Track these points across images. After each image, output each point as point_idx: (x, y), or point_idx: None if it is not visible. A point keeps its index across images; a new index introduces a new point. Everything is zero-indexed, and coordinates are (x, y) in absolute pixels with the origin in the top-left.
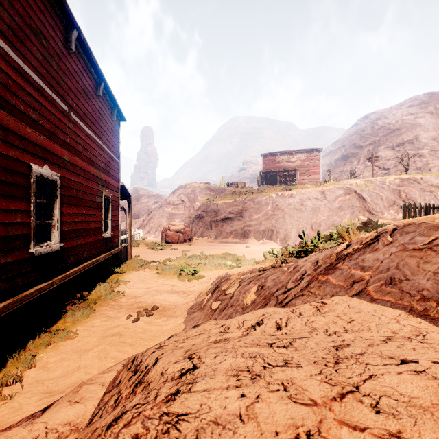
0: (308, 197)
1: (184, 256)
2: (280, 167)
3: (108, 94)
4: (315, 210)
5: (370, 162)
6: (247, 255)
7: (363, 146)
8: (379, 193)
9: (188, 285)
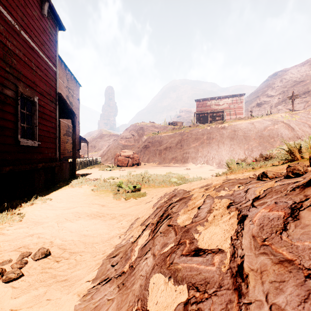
0: (239, 128)
1: (129, 175)
2: (211, 109)
3: None
4: (247, 138)
5: (282, 106)
6: (190, 175)
7: (274, 95)
8: (306, 122)
9: (123, 205)
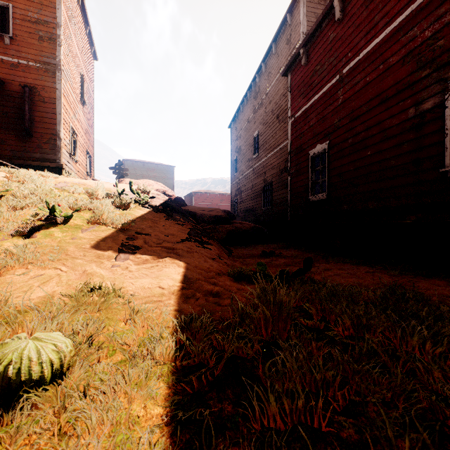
0: None
1: None
2: None
3: None
4: None
5: None
6: None
7: None
8: None
9: None
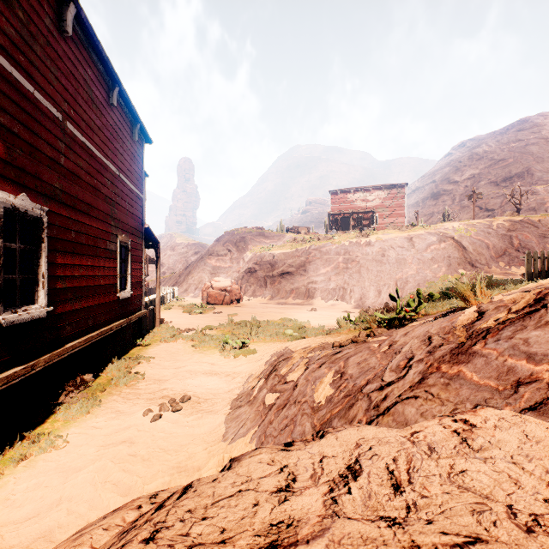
0: (391, 246)
1: (230, 323)
2: (354, 207)
3: (126, 103)
4: (401, 262)
5: (469, 202)
6: (312, 321)
7: (459, 181)
8: (484, 239)
9: (233, 363)
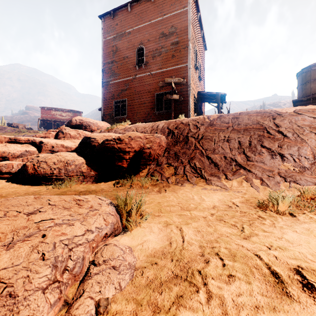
0: None
1: None
2: (55, 118)
3: None
4: None
5: None
6: None
7: None
8: None
9: None
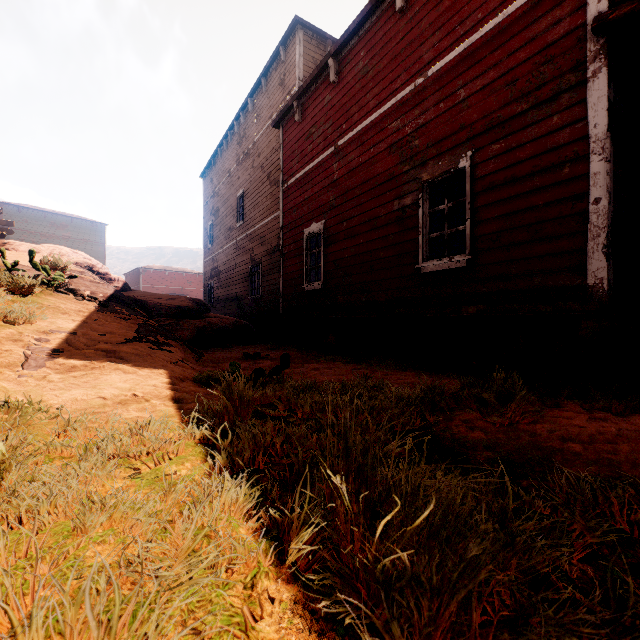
0: None
1: None
2: None
3: None
4: None
5: None
6: None
7: None
8: None
9: None
